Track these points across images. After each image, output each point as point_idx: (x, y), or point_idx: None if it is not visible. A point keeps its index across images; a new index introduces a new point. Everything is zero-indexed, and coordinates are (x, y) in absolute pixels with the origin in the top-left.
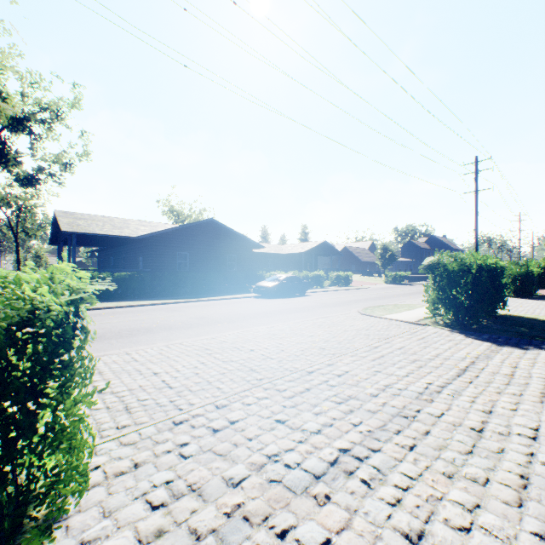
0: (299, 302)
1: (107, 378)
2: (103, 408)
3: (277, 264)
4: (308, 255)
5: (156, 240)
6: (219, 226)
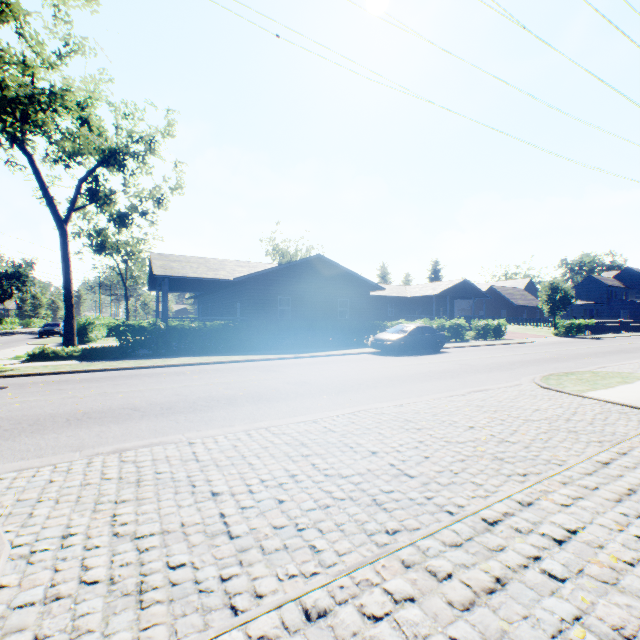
0: (435, 363)
1: (141, 497)
2: (102, 580)
3: (399, 310)
4: (441, 297)
5: (254, 283)
6: (327, 264)
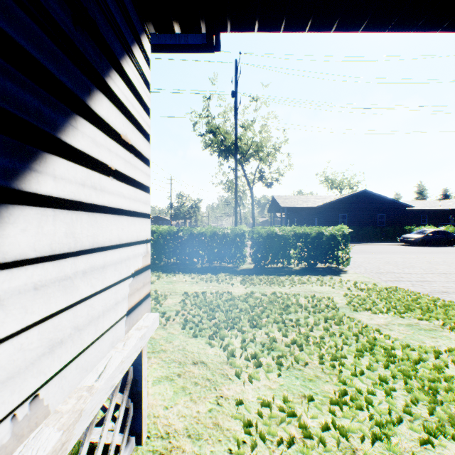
0: (439, 249)
1: None
2: None
3: (432, 219)
4: None
5: (326, 208)
6: (370, 194)
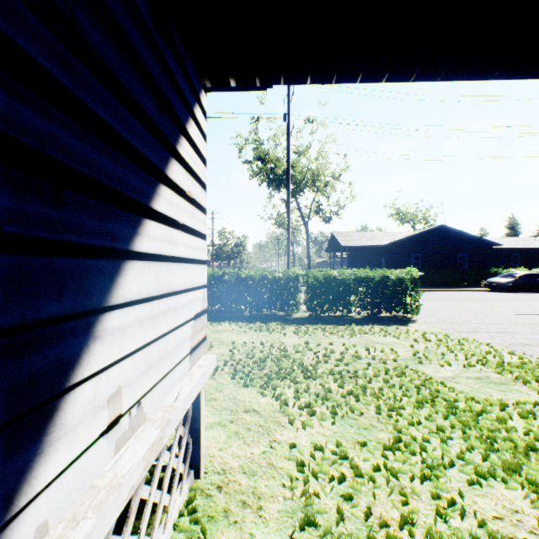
0: (531, 296)
1: None
2: None
3: (525, 260)
4: None
5: (395, 246)
6: (448, 230)
